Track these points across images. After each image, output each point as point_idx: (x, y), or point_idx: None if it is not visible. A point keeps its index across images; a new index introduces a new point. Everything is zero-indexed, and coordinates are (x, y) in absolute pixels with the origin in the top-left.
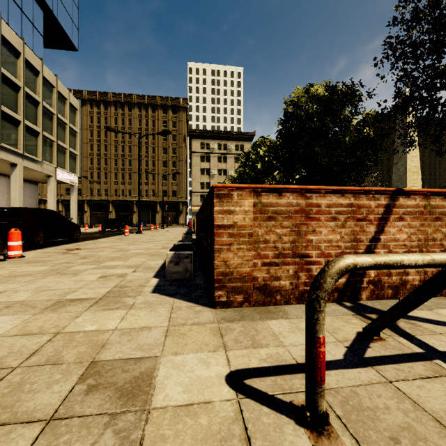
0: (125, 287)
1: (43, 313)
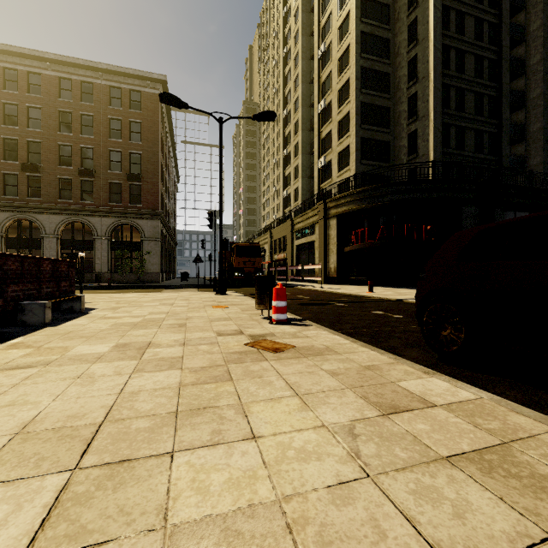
0: (112, 309)
1: (140, 305)
